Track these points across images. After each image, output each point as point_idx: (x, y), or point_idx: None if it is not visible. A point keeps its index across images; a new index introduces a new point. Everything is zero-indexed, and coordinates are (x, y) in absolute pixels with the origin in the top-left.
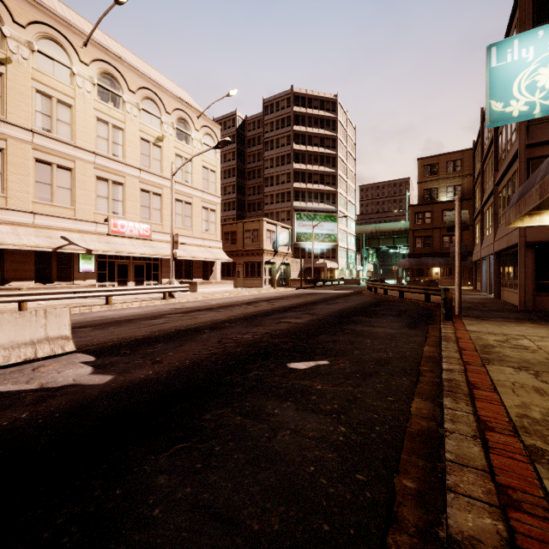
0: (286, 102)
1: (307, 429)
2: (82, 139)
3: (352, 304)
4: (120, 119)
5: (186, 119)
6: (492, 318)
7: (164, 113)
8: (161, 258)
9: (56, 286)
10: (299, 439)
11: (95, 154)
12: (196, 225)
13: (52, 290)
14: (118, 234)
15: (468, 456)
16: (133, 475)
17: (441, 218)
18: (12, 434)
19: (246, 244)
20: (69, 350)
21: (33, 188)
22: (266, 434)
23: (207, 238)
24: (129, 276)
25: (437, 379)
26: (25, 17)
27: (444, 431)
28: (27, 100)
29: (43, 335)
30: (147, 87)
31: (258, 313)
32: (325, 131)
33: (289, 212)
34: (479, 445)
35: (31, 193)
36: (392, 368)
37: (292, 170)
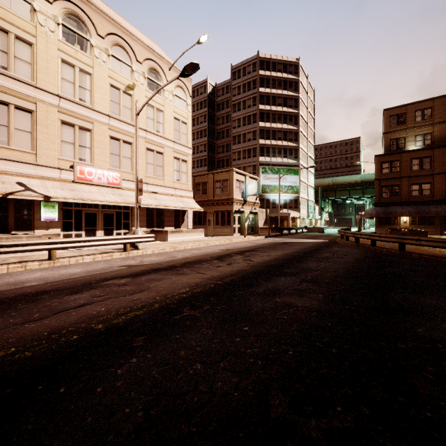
0: (252, 67)
1: None
2: (45, 80)
3: (351, 261)
4: (87, 63)
5: (157, 70)
6: None
7: (135, 62)
8: (132, 207)
9: (0, 237)
10: None
11: (59, 97)
12: (167, 174)
13: None
14: (85, 181)
15: None
16: None
17: (409, 167)
18: None
19: (216, 194)
20: None
21: None
22: None
23: (178, 187)
24: (97, 225)
25: None
26: None
27: None
28: None
29: None
30: (117, 34)
31: (235, 278)
32: (288, 92)
33: (255, 166)
34: None
35: None
36: None
37: (257, 128)
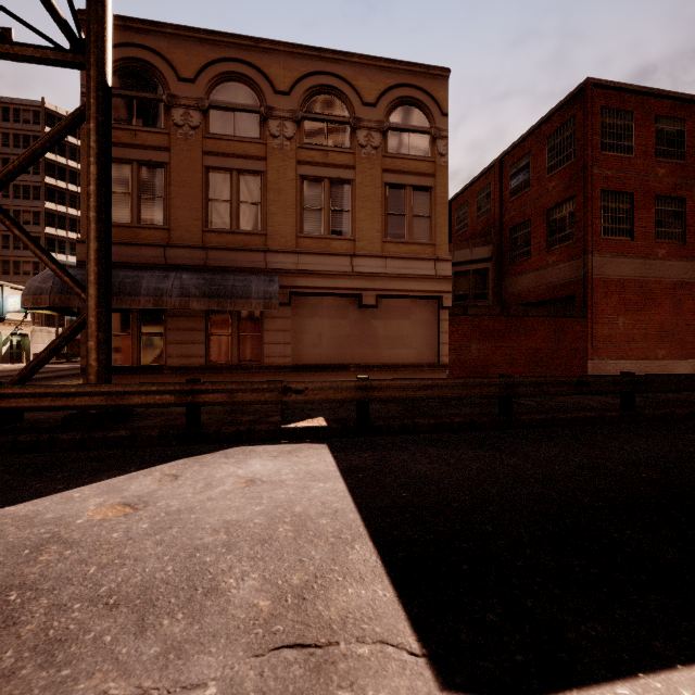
0: (32, 115)
1: None
2: None
3: (69, 373)
4: None
5: None
6: None
7: None
8: None
9: None
10: None
11: None
12: None
13: None
14: None
15: None
16: None
17: None
18: None
19: None
20: None
21: None
22: None
23: None
24: None
25: None
26: None
27: None
28: None
29: None
30: None
31: None
32: None
33: (38, 264)
34: None
35: None
36: None
37: (42, 209)
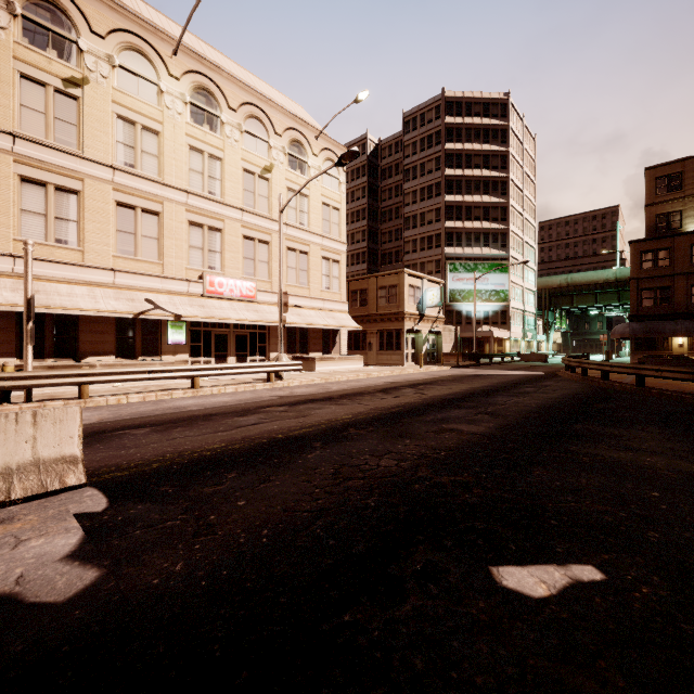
0: (434, 112)
1: None
2: (172, 174)
3: (556, 397)
4: (218, 146)
5: (301, 141)
6: None
7: (272, 135)
8: (269, 326)
9: (135, 363)
10: None
11: (187, 193)
12: (313, 281)
13: (121, 368)
14: (215, 295)
15: None
16: None
17: (688, 258)
18: None
19: (380, 306)
20: (74, 483)
21: (114, 239)
22: None
23: (328, 298)
24: (228, 350)
25: None
26: (104, 25)
27: None
28: (106, 129)
29: (29, 456)
30: (252, 103)
31: (402, 409)
32: (491, 146)
33: (439, 262)
34: None
35: (111, 245)
36: None
37: (442, 204)
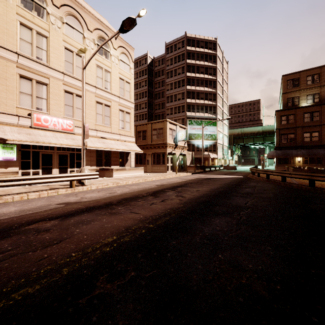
0: (181, 44)
1: None
2: (4, 39)
3: (274, 197)
4: (44, 28)
5: (106, 38)
6: None
7: (86, 30)
8: None
9: None
10: None
11: (18, 55)
12: (114, 123)
13: None
14: (42, 127)
15: None
16: None
17: (302, 119)
18: None
19: (154, 140)
20: None
21: None
22: None
23: (123, 134)
24: (53, 164)
25: None
26: None
27: None
28: None
29: None
30: (71, 6)
31: (168, 220)
32: (208, 63)
33: (183, 119)
34: None
35: None
36: None
37: (185, 90)
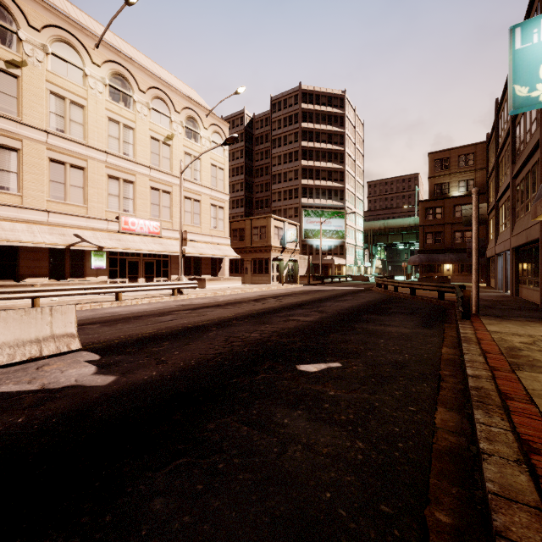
0: (293, 99)
1: (321, 444)
2: (94, 139)
3: (362, 302)
4: (131, 119)
5: (195, 118)
6: (513, 317)
7: (173, 112)
8: (171, 255)
9: (68, 283)
10: (312, 456)
11: (107, 154)
12: (204, 222)
13: (64, 286)
14: (129, 231)
15: (515, 488)
16: (126, 497)
17: (452, 213)
18: (4, 442)
19: (254, 241)
20: (75, 348)
21: (48, 187)
22: (275, 449)
23: (215, 235)
24: (139, 273)
25: (461, 385)
26: (40, 21)
27: (481, 453)
28: (41, 102)
29: (48, 333)
30: (157, 87)
31: (266, 310)
32: (333, 127)
33: (297, 209)
34: (525, 473)
35: (45, 192)
36: (410, 372)
37: (299, 167)
